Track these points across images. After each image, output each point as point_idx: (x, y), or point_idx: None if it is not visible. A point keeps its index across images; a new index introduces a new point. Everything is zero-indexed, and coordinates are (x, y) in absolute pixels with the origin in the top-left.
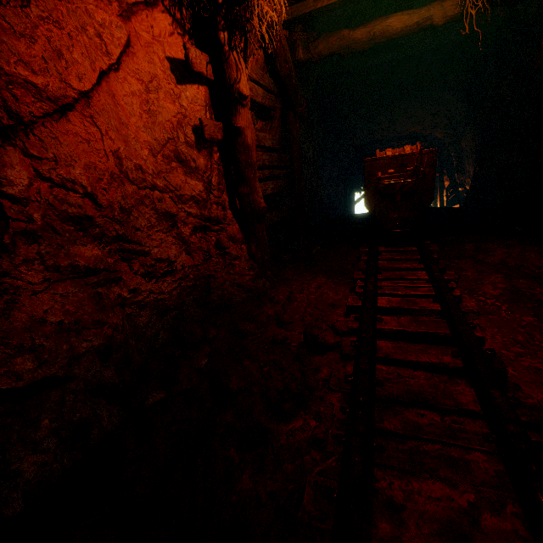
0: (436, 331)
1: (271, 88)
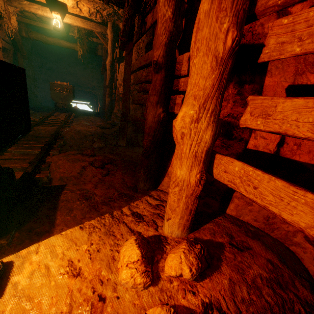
0: (60, 121)
1: (9, 42)
